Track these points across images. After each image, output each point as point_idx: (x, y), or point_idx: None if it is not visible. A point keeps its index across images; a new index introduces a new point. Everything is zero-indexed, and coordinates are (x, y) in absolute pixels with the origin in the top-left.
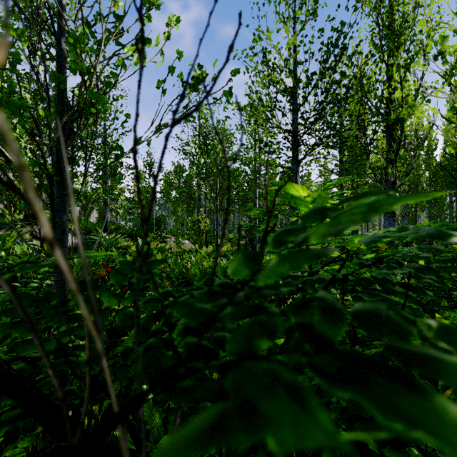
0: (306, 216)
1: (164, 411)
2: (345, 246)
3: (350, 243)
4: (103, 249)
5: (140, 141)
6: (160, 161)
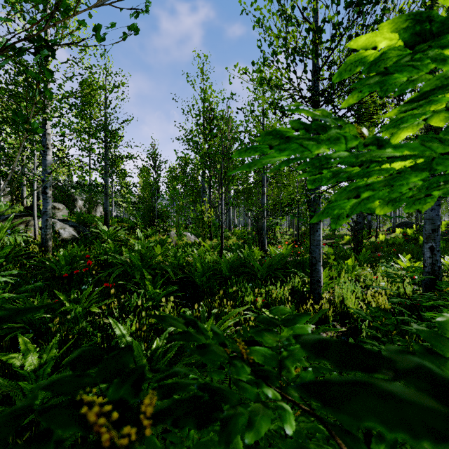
0: None
1: None
2: None
3: None
4: (98, 241)
5: (66, 7)
6: None
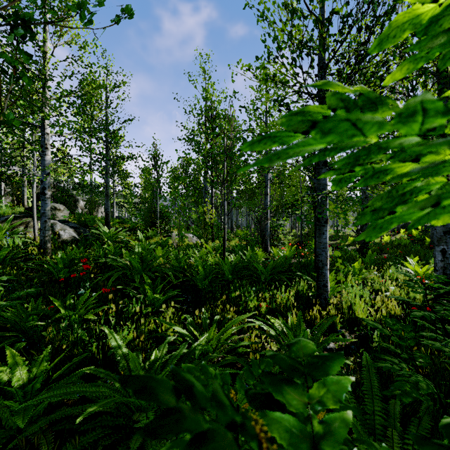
0: None
1: None
2: None
3: None
4: (98, 243)
5: None
6: None
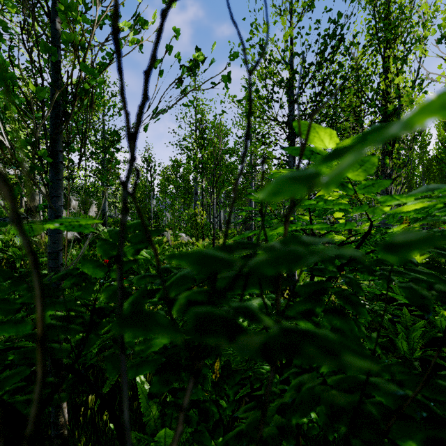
0: (365, 134)
1: (161, 404)
2: (369, 217)
3: (377, 212)
4: None
5: None
6: (153, 50)
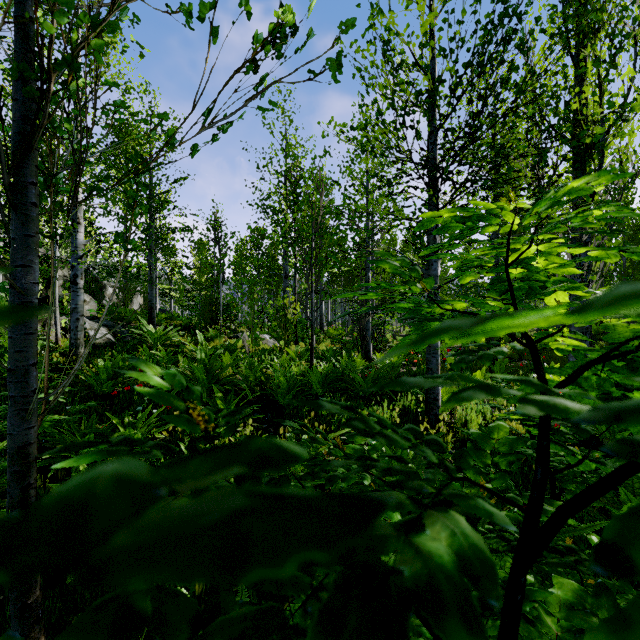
0: None
1: None
2: None
3: None
4: (145, 347)
5: (174, 141)
6: None
